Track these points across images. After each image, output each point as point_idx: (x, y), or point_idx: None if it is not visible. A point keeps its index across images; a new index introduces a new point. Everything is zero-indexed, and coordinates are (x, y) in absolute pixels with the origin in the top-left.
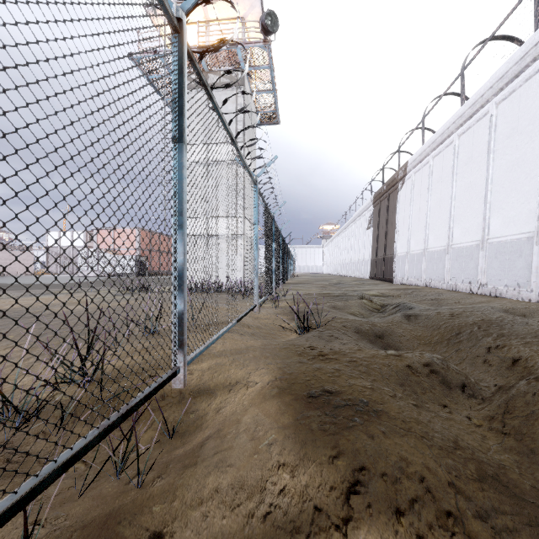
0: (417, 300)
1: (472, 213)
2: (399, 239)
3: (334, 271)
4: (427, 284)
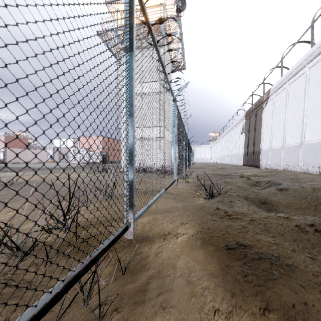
0: (280, 178)
1: (320, 120)
2: (264, 139)
3: (218, 161)
4: (285, 168)
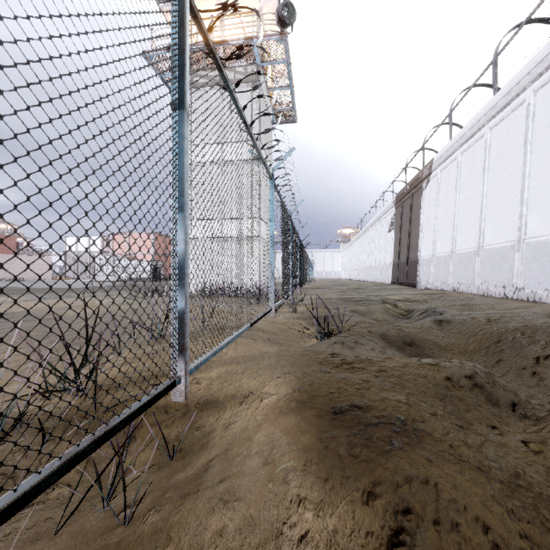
0: (445, 305)
1: (506, 211)
2: (424, 241)
3: (353, 276)
4: (455, 288)
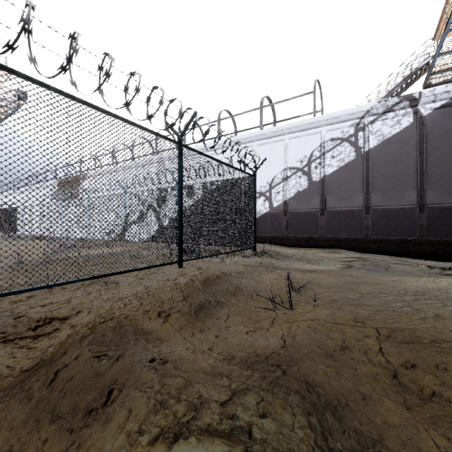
0: None
1: None
2: None
3: None
4: None
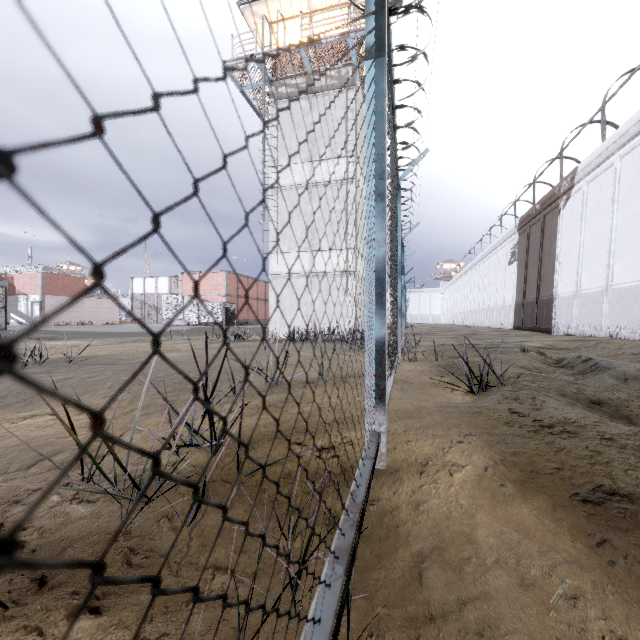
0: (609, 354)
1: None
2: (562, 275)
3: (458, 321)
4: (612, 334)
